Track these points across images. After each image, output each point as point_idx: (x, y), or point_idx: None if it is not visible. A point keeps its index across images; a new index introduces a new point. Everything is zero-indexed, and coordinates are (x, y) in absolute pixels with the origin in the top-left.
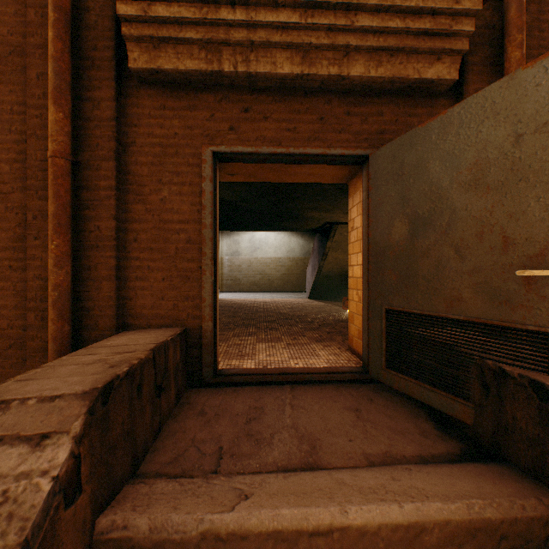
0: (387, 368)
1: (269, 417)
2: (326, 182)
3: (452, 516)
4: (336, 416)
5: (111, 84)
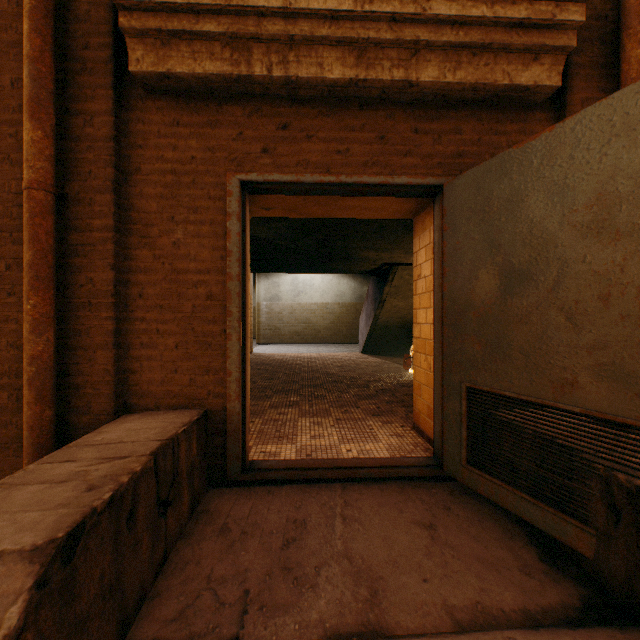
0: (468, 465)
1: (314, 537)
2: (386, 217)
3: None
4: (404, 536)
5: (108, 93)
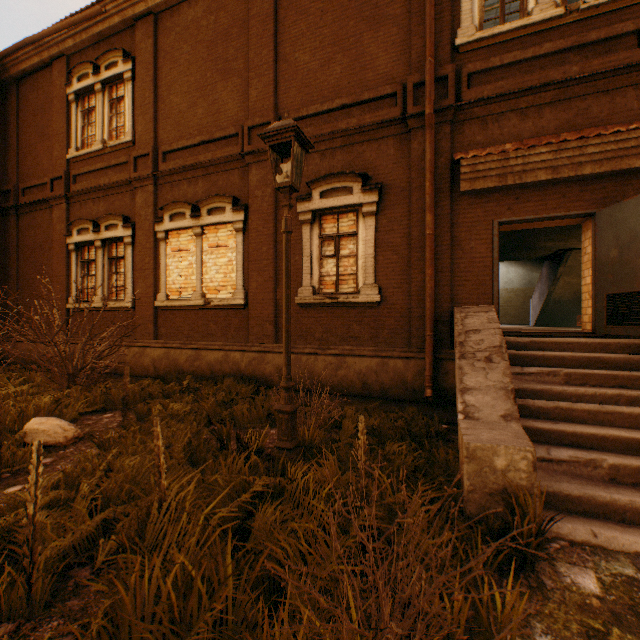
0: (606, 325)
1: None
2: (563, 225)
3: (620, 342)
4: None
5: (448, 198)
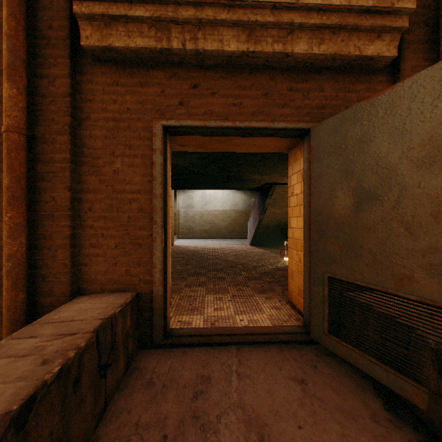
0: (329, 333)
1: (216, 390)
2: (268, 151)
3: None
4: (283, 389)
5: (66, 61)
